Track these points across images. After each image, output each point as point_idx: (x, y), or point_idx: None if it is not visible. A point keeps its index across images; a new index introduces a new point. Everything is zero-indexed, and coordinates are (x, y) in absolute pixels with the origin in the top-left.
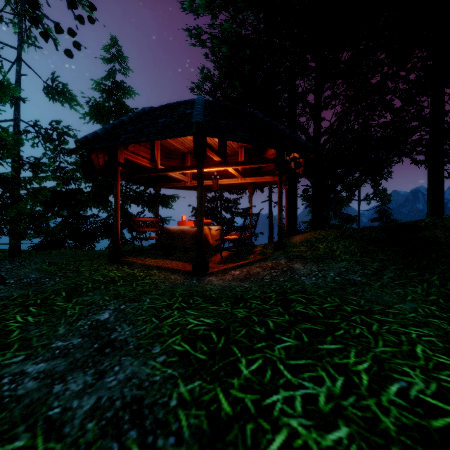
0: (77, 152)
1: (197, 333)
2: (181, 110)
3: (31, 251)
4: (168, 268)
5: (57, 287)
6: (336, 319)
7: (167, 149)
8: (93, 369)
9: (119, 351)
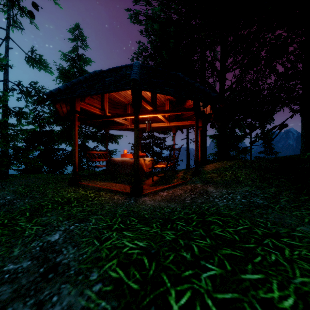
0: (51, 104)
1: (131, 257)
2: (123, 71)
3: (16, 175)
4: (112, 190)
5: (24, 207)
6: (251, 243)
7: (114, 101)
8: (33, 299)
9: (61, 277)
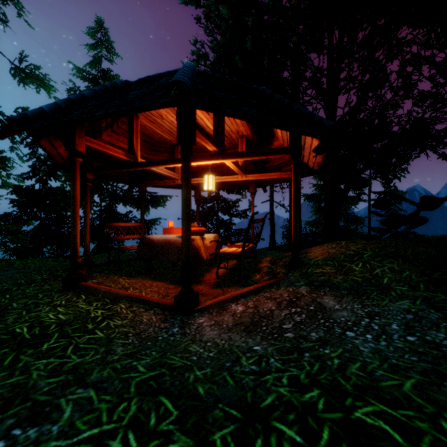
0: None
1: None
2: (163, 80)
3: None
4: (142, 300)
5: None
6: None
7: (153, 140)
8: None
9: None
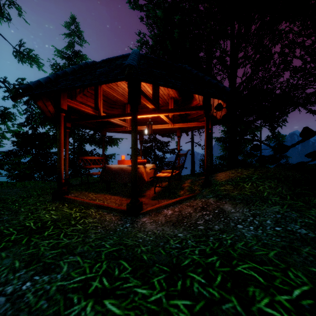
0: None
1: None
2: (118, 61)
3: (3, 182)
4: (105, 207)
5: None
6: None
7: (111, 100)
8: None
9: None
